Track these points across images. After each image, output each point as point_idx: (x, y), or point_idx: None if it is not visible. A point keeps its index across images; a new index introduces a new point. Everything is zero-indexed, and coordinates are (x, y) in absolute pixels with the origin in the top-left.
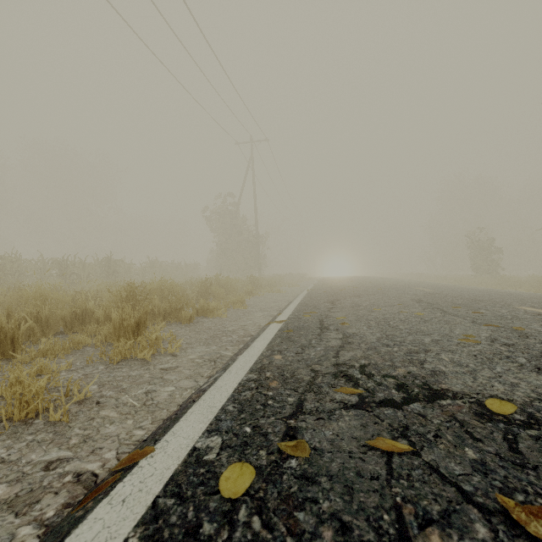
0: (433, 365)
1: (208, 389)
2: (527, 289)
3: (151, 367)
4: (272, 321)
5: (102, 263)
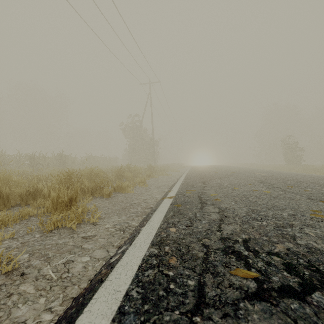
0: (304, 241)
1: (116, 265)
2: (322, 173)
3: (75, 235)
4: (165, 196)
5: (57, 157)
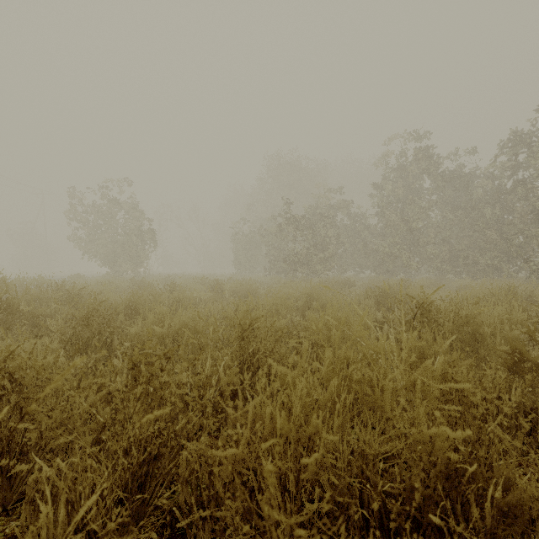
0: None
1: None
2: None
3: None
4: None
5: None
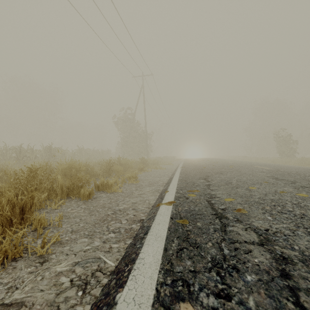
0: None
1: None
2: None
3: None
4: (160, 200)
5: (46, 150)
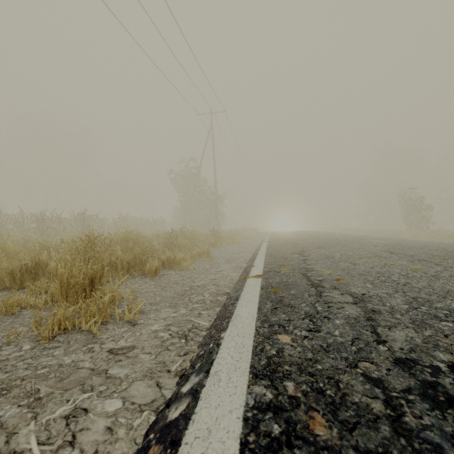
0: None
1: (183, 435)
2: None
3: (96, 346)
4: (246, 275)
5: (78, 218)
